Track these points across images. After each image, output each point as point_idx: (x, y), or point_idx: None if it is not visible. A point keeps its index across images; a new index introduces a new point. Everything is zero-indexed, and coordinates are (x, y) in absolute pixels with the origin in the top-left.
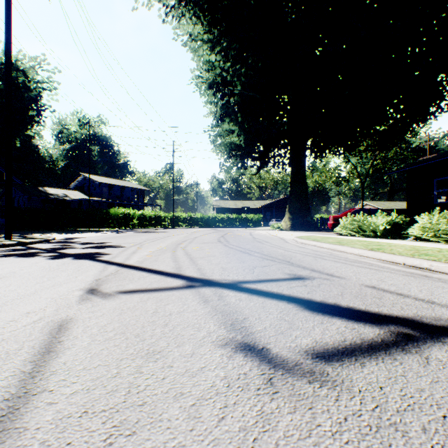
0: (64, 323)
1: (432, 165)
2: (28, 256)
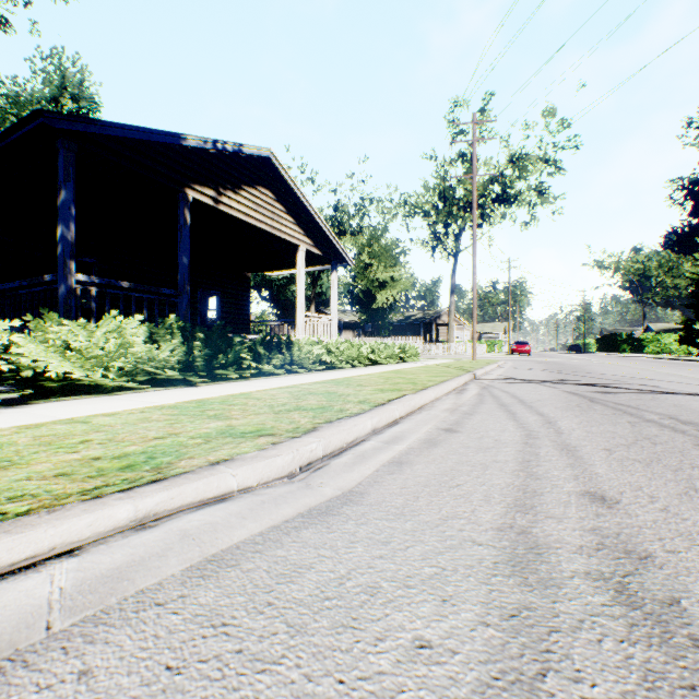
0: None
1: None
2: None
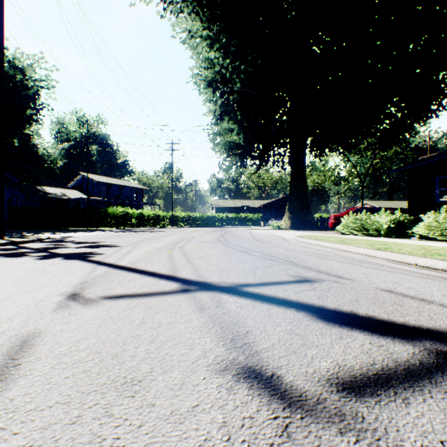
0: (30, 338)
1: (435, 163)
2: (15, 256)
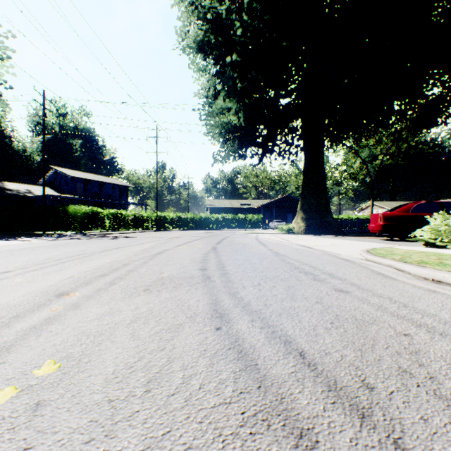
0: None
1: None
2: None
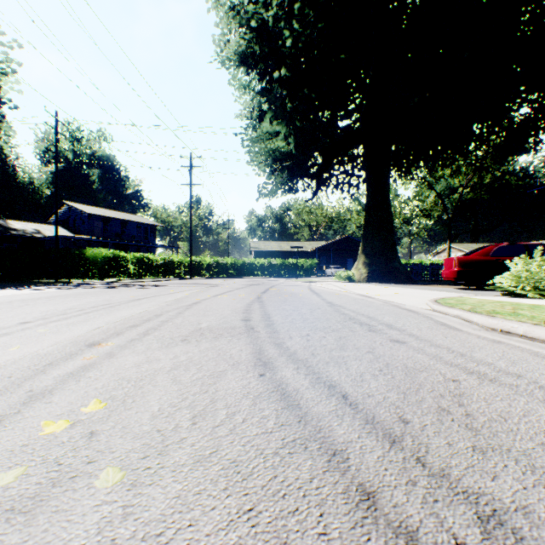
0: None
1: None
2: None
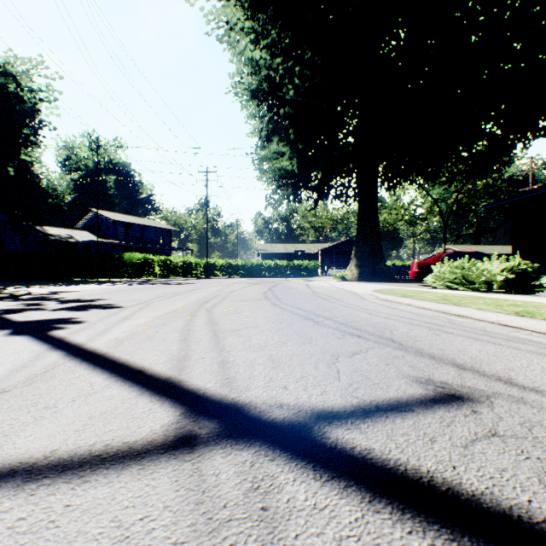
0: None
1: None
2: None
